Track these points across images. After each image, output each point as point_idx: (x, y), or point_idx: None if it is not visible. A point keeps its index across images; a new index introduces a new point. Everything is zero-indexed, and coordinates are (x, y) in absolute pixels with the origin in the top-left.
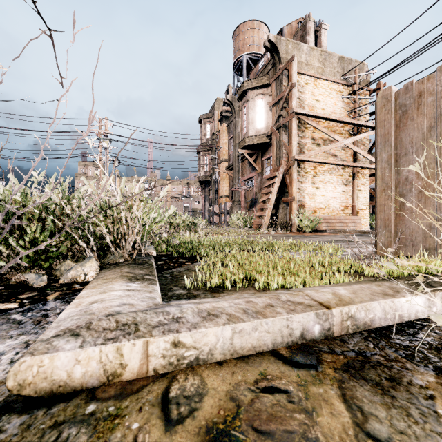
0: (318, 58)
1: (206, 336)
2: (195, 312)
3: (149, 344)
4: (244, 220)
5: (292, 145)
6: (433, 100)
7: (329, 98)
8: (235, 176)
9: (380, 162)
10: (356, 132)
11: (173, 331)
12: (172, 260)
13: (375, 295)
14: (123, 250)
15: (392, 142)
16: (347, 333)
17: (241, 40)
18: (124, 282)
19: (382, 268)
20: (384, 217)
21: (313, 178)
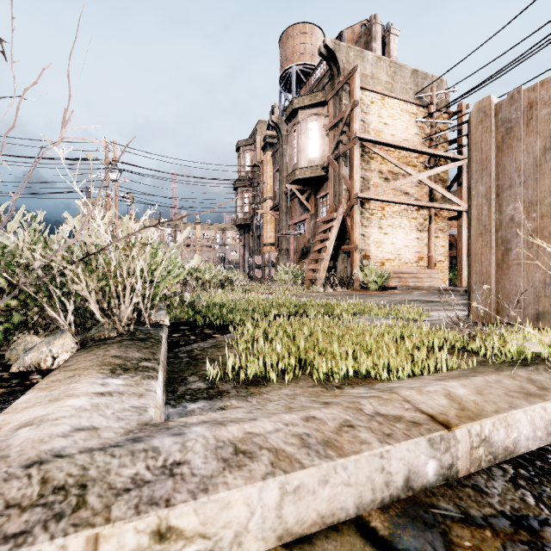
0: (386, 70)
1: (228, 508)
2: (209, 448)
3: (100, 542)
4: (293, 275)
5: (354, 179)
6: (549, 113)
7: (400, 121)
8: (282, 218)
9: (475, 197)
10: (433, 164)
11: (157, 502)
12: (194, 331)
13: (514, 397)
14: (114, 319)
15: (492, 170)
16: (478, 470)
17: (289, 47)
18: (100, 376)
19: (510, 347)
20: (481, 270)
21: (380, 221)
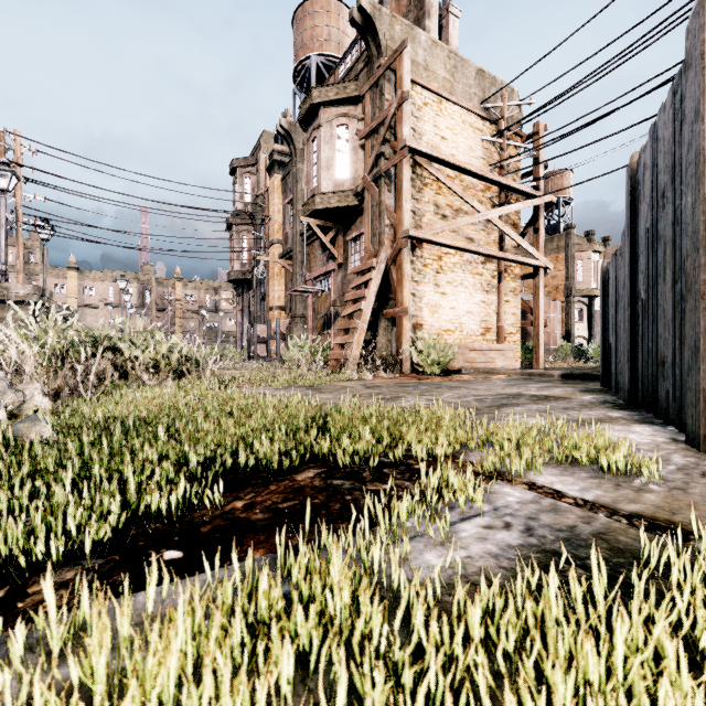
0: (444, 62)
1: None
2: None
3: None
4: (312, 352)
5: (403, 209)
6: None
7: (462, 137)
8: (296, 270)
9: None
10: (504, 201)
11: None
12: None
13: None
14: None
15: None
16: None
17: (307, 29)
18: None
19: None
20: None
21: (436, 276)
